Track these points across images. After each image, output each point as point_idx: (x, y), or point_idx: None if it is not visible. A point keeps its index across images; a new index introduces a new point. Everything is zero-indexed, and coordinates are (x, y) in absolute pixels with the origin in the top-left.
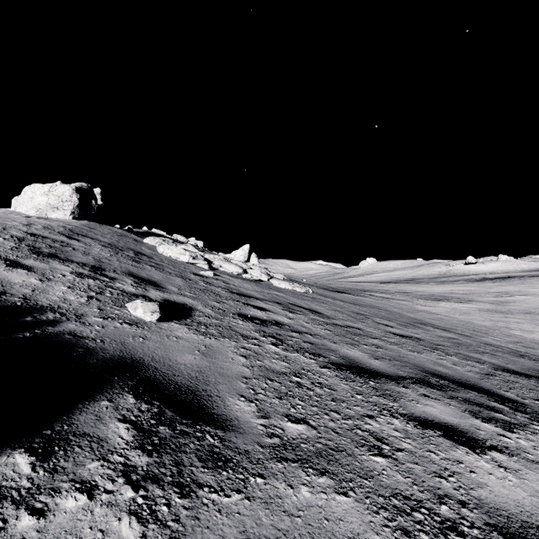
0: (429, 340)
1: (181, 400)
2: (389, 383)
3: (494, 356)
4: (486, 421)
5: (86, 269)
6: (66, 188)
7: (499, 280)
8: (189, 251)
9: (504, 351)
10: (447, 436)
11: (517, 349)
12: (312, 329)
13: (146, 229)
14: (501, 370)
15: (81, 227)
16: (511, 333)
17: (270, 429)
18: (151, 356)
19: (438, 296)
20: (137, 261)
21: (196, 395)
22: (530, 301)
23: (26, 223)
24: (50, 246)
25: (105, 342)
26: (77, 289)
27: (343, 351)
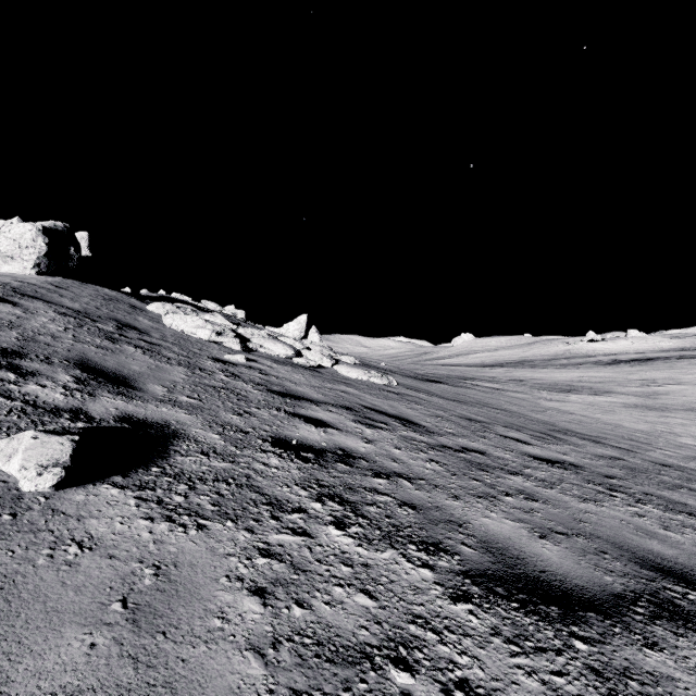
0: (591, 467)
1: None
2: (614, 636)
3: None
4: None
5: None
6: (26, 227)
7: (639, 362)
8: (211, 323)
9: (695, 478)
10: None
11: None
12: (408, 464)
13: (164, 293)
14: None
15: (40, 286)
16: (680, 441)
17: None
18: None
19: (563, 385)
20: (114, 339)
21: None
22: (688, 393)
23: None
24: None
25: None
26: None
27: (478, 523)
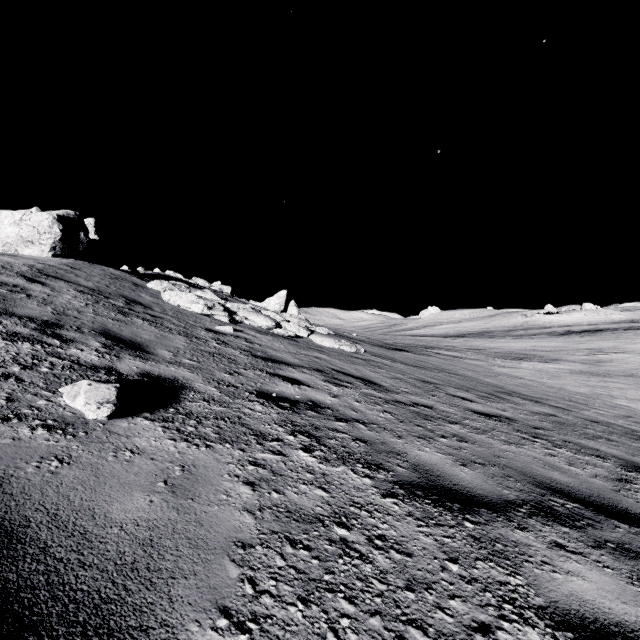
0: (523, 420)
1: None
2: (496, 522)
3: (612, 443)
4: None
5: (28, 327)
6: (44, 216)
7: (588, 333)
8: (203, 299)
9: (617, 432)
10: None
11: (630, 426)
12: (365, 413)
13: (159, 271)
14: (634, 470)
15: (58, 267)
16: (615, 402)
17: None
18: (52, 511)
19: (517, 353)
20: (125, 313)
21: (110, 633)
22: (630, 361)
23: None
24: None
25: None
26: None
27: (413, 454)
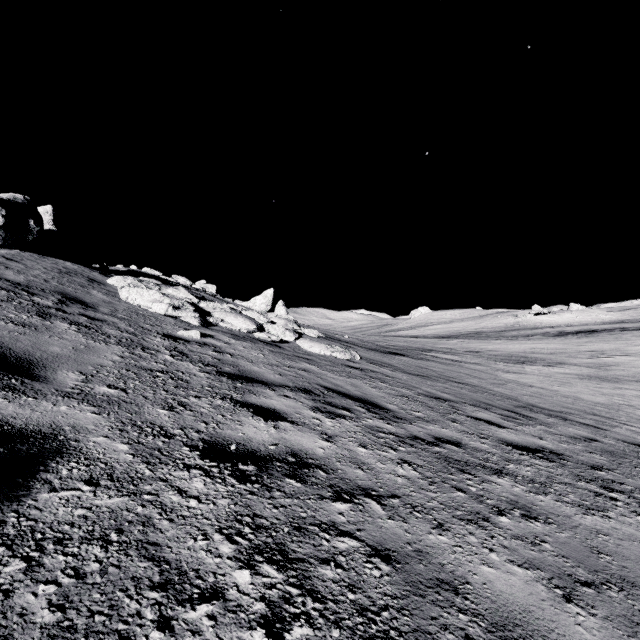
0: (572, 454)
1: None
2: None
3: None
4: None
5: None
6: None
7: (585, 334)
8: (169, 297)
9: None
10: None
11: None
12: (376, 470)
13: (135, 268)
14: None
15: None
16: (639, 414)
17: None
18: None
19: (517, 356)
20: (47, 314)
21: None
22: (637, 364)
23: None
24: None
25: None
26: None
27: (479, 580)
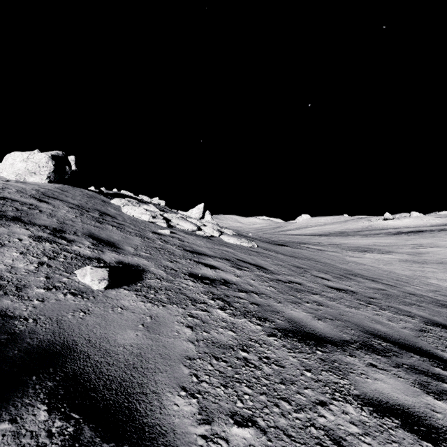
0: (362, 293)
1: (108, 406)
2: (336, 351)
3: (421, 308)
4: (438, 397)
5: (46, 232)
6: (42, 155)
7: (413, 233)
8: (149, 211)
9: (426, 301)
10: (406, 426)
11: (436, 297)
12: (257, 287)
13: (116, 190)
14: (431, 325)
15: (54, 190)
16: (428, 281)
17: (212, 443)
18: (87, 338)
19: (363, 247)
20: (100, 221)
21: (129, 394)
22: (441, 253)
23: (1, 187)
24: (16, 209)
25: (38, 322)
26: (29, 254)
27: (287, 312)
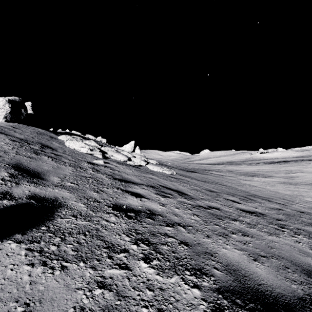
0: (269, 214)
1: None
2: None
3: None
4: None
5: None
6: (0, 99)
7: (283, 162)
8: (88, 145)
9: None
10: None
11: None
12: (183, 217)
13: (68, 131)
14: None
15: (5, 127)
16: (305, 199)
17: None
18: None
19: (250, 173)
20: (38, 153)
21: None
22: (307, 177)
23: None
24: None
25: None
26: None
27: (221, 253)
